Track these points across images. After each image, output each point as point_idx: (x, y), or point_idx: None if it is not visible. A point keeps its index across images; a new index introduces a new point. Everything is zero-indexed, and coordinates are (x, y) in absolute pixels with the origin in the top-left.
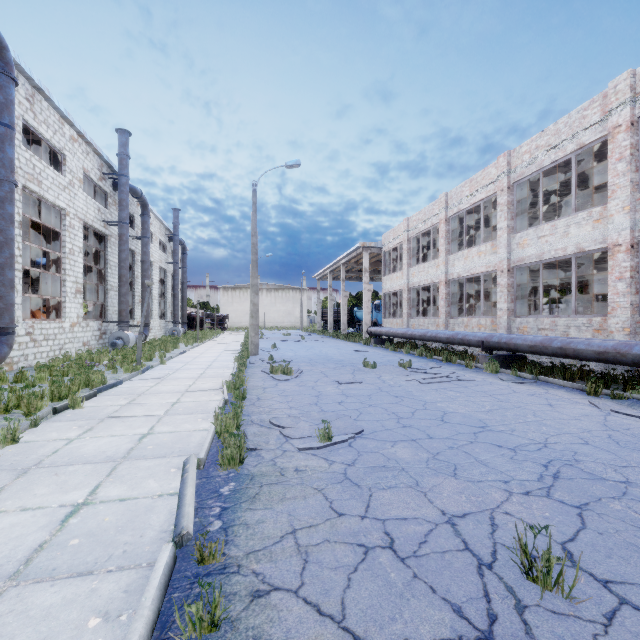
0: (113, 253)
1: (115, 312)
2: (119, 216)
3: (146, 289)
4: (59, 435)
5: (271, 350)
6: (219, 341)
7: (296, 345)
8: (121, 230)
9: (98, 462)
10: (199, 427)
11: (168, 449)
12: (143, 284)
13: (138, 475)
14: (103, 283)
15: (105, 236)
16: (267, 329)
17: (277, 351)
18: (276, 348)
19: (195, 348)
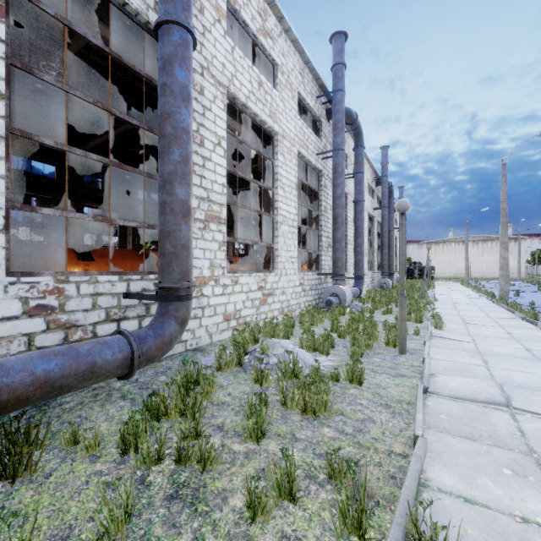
0: (375, 227)
1: (375, 266)
2: (382, 203)
3: (391, 249)
4: (454, 326)
5: (515, 298)
6: (444, 288)
7: (538, 295)
8: (383, 212)
9: (502, 338)
10: (540, 334)
11: (537, 340)
12: (389, 246)
13: (539, 346)
14: (371, 247)
15: (372, 217)
16: (474, 279)
17: (524, 299)
18: (519, 296)
19: (435, 292)
